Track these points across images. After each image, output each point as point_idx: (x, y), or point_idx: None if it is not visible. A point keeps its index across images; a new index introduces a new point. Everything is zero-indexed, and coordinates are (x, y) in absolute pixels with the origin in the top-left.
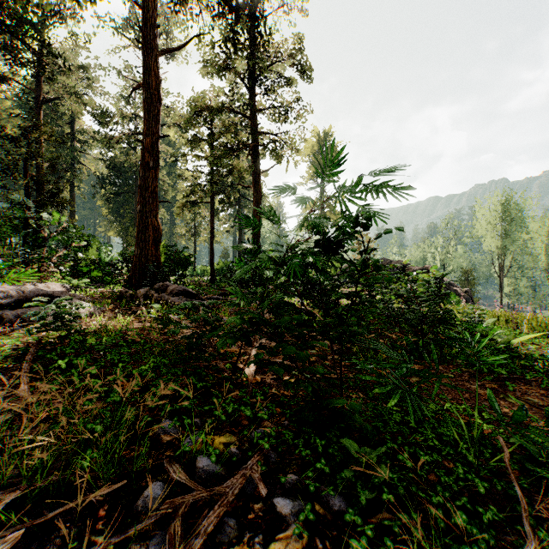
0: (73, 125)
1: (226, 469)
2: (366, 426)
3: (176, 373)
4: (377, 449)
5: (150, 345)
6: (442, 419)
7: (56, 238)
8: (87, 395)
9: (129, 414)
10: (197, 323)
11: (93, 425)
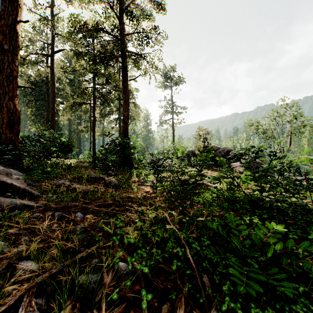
0: None
1: None
2: None
3: None
4: None
5: None
6: None
7: None
8: None
9: None
10: None
11: None
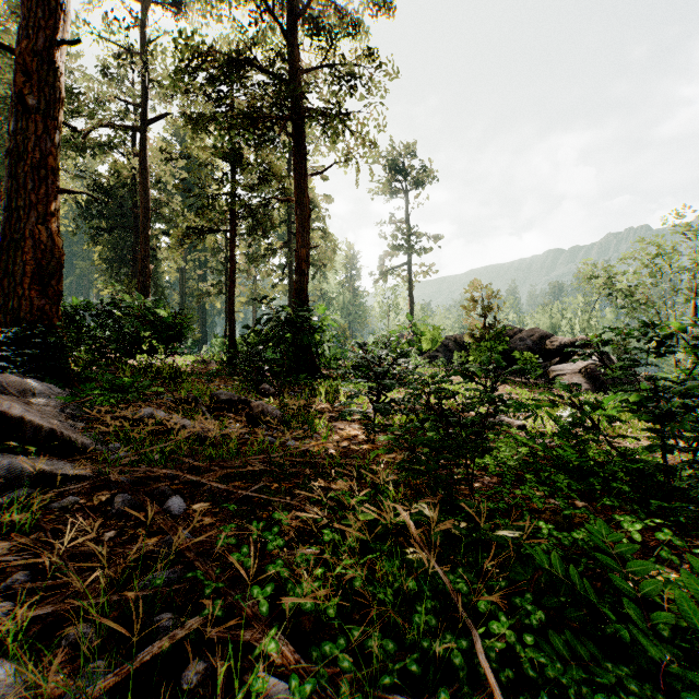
0: None
1: None
2: None
3: None
4: None
5: None
6: None
7: None
8: None
9: None
10: None
11: None
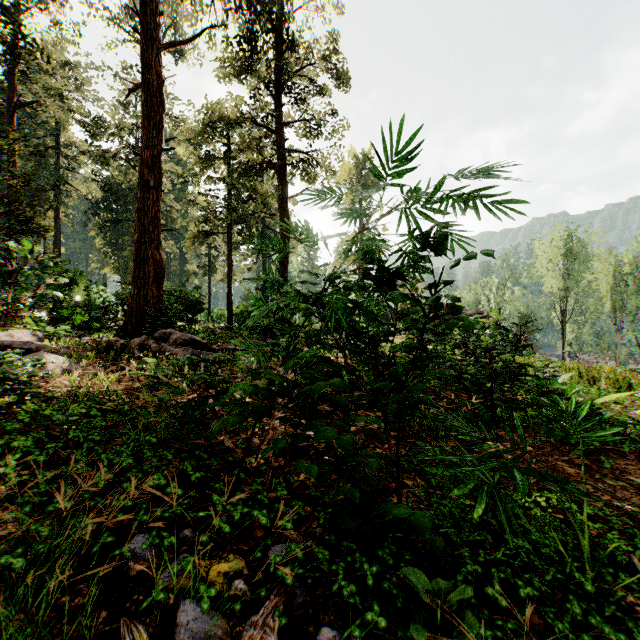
0: (58, 137)
1: (226, 622)
2: (436, 540)
3: (165, 456)
4: (459, 589)
5: (134, 414)
6: (530, 514)
7: (27, 273)
8: (19, 500)
9: (77, 533)
10: (197, 386)
11: (10, 557)
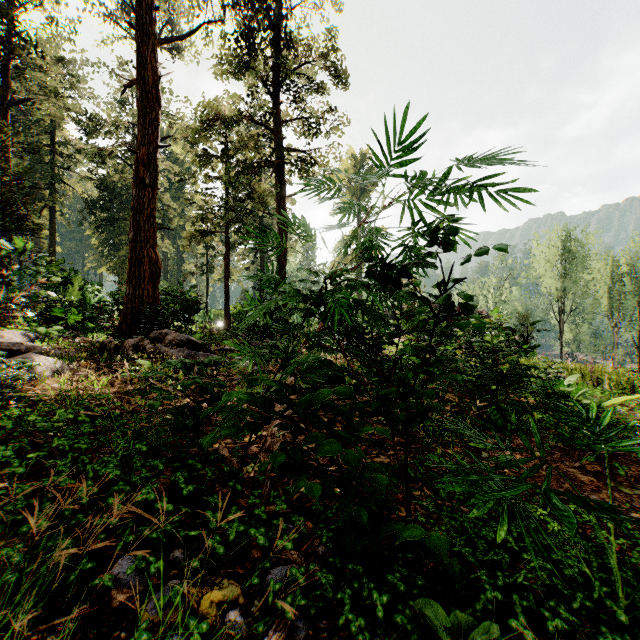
0: (53, 135)
1: None
2: (452, 564)
3: (156, 466)
4: (483, 626)
5: (125, 420)
6: (545, 527)
7: (19, 272)
8: None
9: (52, 559)
10: (190, 391)
11: None
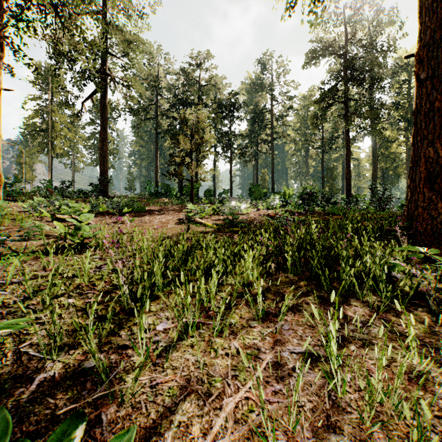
0: None
1: None
2: None
3: None
4: None
5: None
6: None
7: None
8: None
9: None
10: None
11: None
